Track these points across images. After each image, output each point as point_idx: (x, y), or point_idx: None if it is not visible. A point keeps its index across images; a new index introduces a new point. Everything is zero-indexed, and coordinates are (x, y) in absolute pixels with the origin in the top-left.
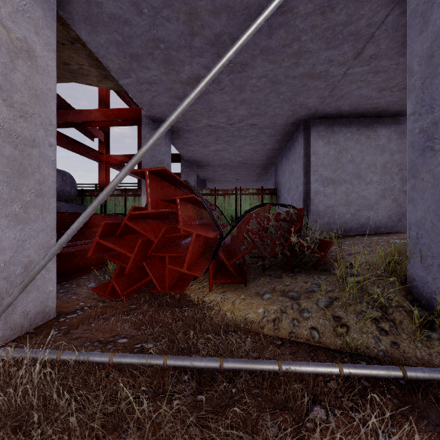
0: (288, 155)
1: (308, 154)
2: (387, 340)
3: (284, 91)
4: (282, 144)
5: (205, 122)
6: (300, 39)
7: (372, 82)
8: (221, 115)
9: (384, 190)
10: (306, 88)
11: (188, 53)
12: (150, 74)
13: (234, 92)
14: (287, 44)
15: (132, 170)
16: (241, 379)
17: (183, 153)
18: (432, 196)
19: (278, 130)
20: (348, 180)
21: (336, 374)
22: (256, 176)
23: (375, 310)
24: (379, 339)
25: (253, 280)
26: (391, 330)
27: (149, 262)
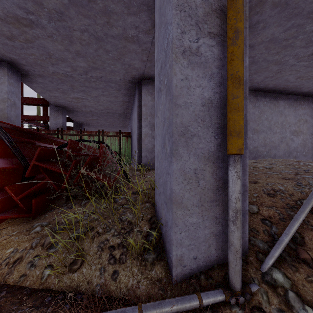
0: (133, 106)
1: (141, 105)
2: (111, 270)
3: (111, 50)
4: (129, 97)
5: (52, 68)
6: None
7: None
8: (64, 64)
9: None
10: (128, 50)
11: None
12: None
13: (64, 42)
14: None
15: None
16: None
17: (46, 98)
18: (161, 132)
19: (121, 85)
20: None
21: None
22: (121, 123)
23: (118, 237)
24: (104, 270)
25: (48, 211)
26: (120, 258)
27: None
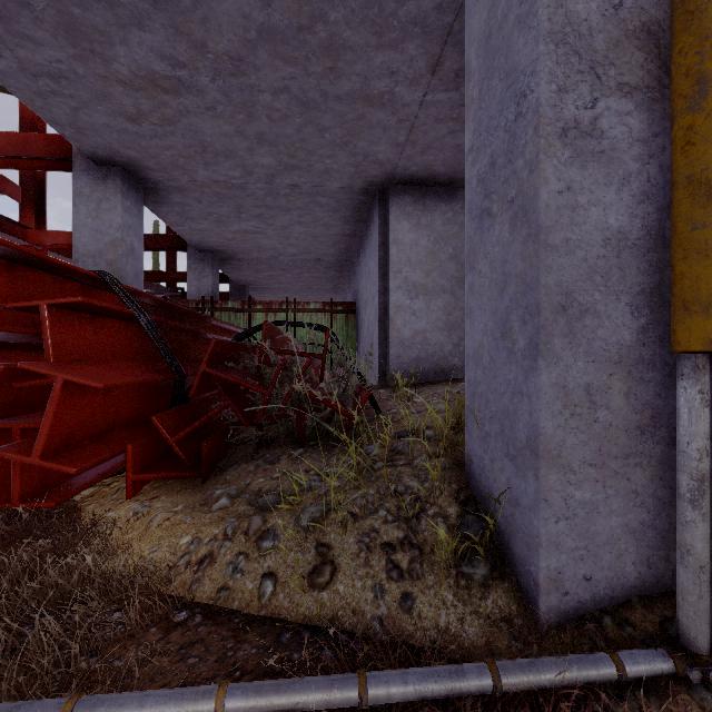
0: (365, 245)
1: (387, 243)
2: (396, 592)
3: (330, 126)
4: (355, 226)
5: (204, 173)
6: (326, 18)
7: None
8: (230, 163)
9: None
10: (366, 123)
11: (111, 17)
12: (44, 55)
13: (237, 117)
14: (306, 25)
15: None
16: None
17: (184, 234)
18: (490, 304)
19: (341, 200)
20: (448, 289)
21: None
22: (331, 282)
23: (397, 526)
24: (382, 590)
25: (228, 468)
26: (411, 568)
27: None
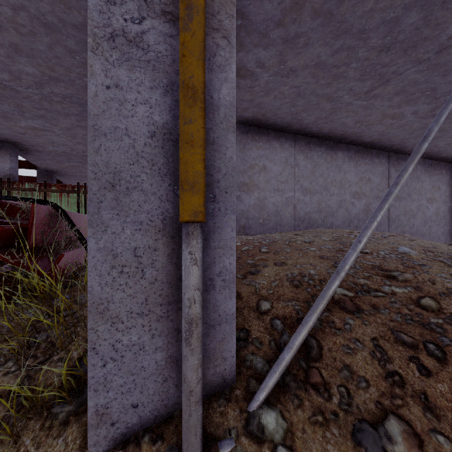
0: None
1: None
2: None
3: (77, 49)
4: None
5: None
6: None
7: None
8: None
9: None
10: None
11: None
12: None
13: None
14: None
15: None
16: None
17: None
18: None
19: None
20: None
21: None
22: None
23: (16, 376)
24: None
25: None
26: (4, 418)
27: None
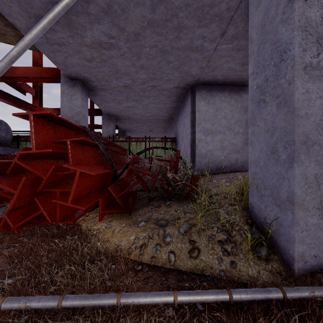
0: (182, 112)
1: (194, 111)
2: (228, 260)
3: (173, 60)
4: (177, 103)
5: (115, 82)
6: (177, 15)
7: (235, 57)
8: (127, 78)
9: (247, 139)
10: (189, 59)
11: (87, 19)
12: (57, 36)
13: (133, 58)
14: (168, 19)
15: (16, 113)
16: (69, 321)
17: (102, 108)
18: (264, 140)
19: (173, 92)
20: (222, 131)
21: (171, 303)
22: (163, 128)
23: (223, 233)
24: (221, 259)
25: (138, 209)
26: (232, 251)
27: (43, 197)
